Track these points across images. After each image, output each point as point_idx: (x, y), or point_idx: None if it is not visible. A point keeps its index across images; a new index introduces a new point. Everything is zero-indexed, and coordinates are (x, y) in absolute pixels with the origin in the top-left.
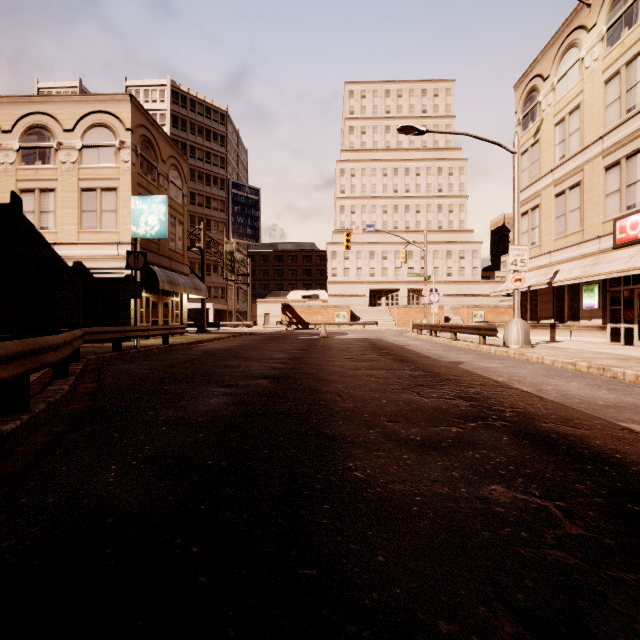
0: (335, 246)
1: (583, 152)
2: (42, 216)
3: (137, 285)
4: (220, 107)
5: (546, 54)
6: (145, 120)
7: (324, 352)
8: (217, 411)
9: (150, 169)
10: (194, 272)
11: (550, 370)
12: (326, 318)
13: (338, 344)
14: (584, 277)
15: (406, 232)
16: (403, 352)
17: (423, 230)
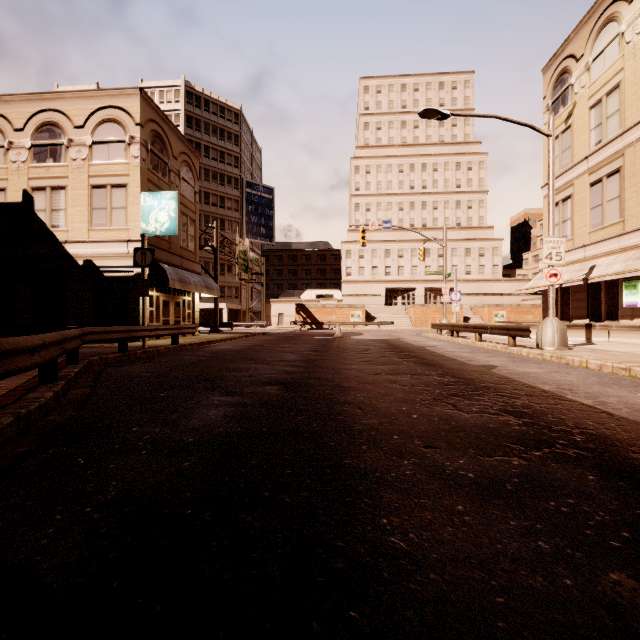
0: (350, 245)
1: (623, 135)
2: (53, 214)
3: (144, 283)
4: (234, 106)
5: (579, 32)
6: (156, 115)
7: (339, 354)
8: (213, 428)
9: (161, 165)
10: (207, 271)
11: (602, 377)
12: (340, 318)
13: (354, 345)
14: (627, 272)
15: (423, 229)
16: (425, 354)
17: (441, 227)
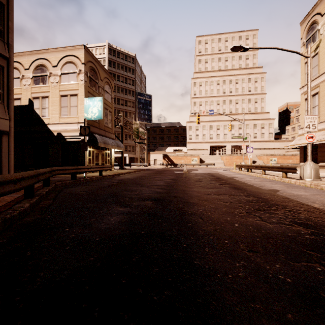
0: (191, 123)
1: None
2: (42, 110)
3: (85, 144)
4: (132, 54)
5: None
6: (92, 58)
7: (186, 181)
8: (112, 230)
9: (94, 84)
10: (118, 138)
11: None
12: (186, 161)
13: (194, 176)
14: None
15: (230, 114)
16: (234, 182)
17: (240, 113)
